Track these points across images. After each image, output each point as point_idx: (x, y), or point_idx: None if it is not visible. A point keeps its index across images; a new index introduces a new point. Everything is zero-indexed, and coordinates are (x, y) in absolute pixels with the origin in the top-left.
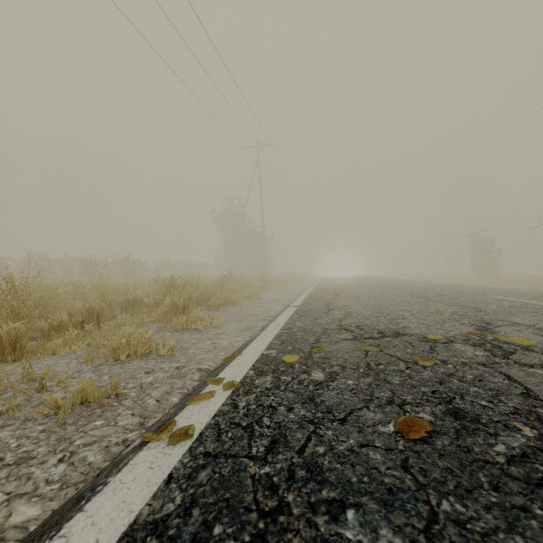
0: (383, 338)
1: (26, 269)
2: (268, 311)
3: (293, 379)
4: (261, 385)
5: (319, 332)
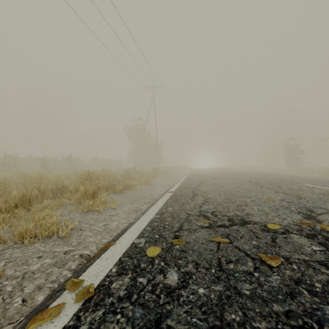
0: (232, 227)
1: (3, 164)
2: (153, 195)
3: (148, 283)
4: (115, 292)
5: (183, 218)
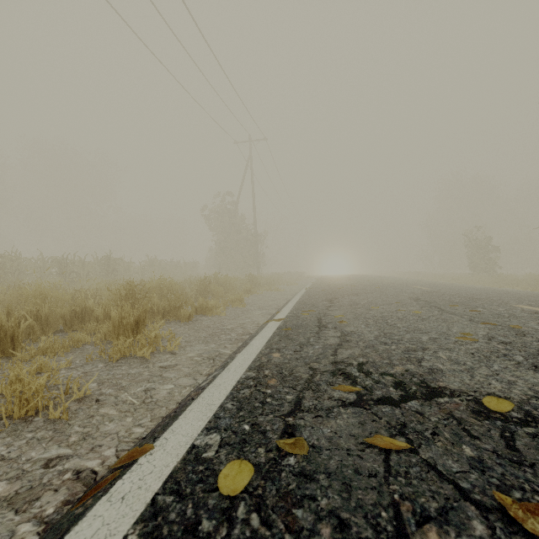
0: (406, 404)
1: None
2: (247, 325)
3: None
4: None
5: (303, 378)
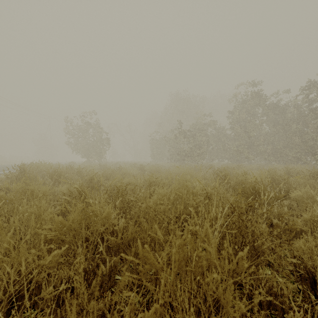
0: None
1: None
2: None
3: None
4: None
5: None
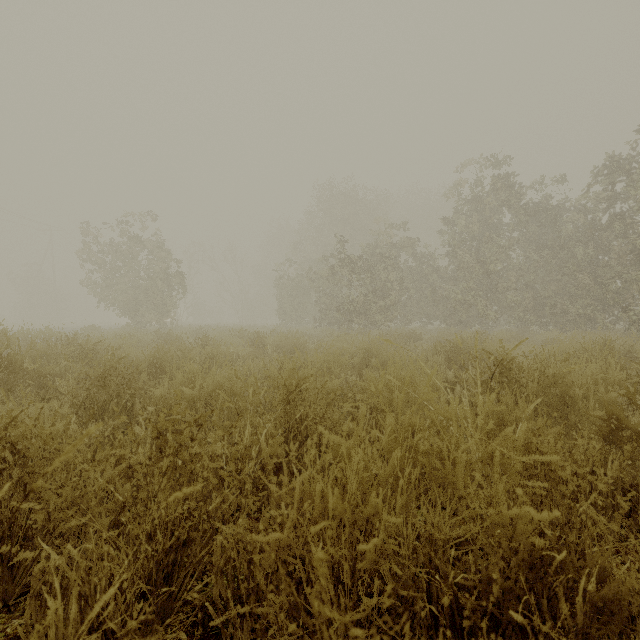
0: None
1: None
2: None
3: None
4: None
5: None
